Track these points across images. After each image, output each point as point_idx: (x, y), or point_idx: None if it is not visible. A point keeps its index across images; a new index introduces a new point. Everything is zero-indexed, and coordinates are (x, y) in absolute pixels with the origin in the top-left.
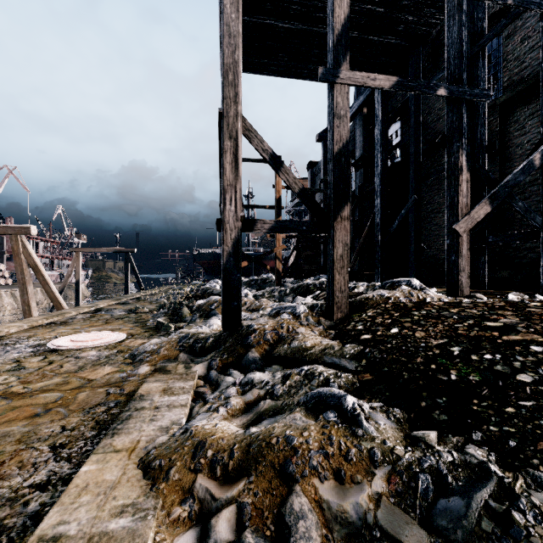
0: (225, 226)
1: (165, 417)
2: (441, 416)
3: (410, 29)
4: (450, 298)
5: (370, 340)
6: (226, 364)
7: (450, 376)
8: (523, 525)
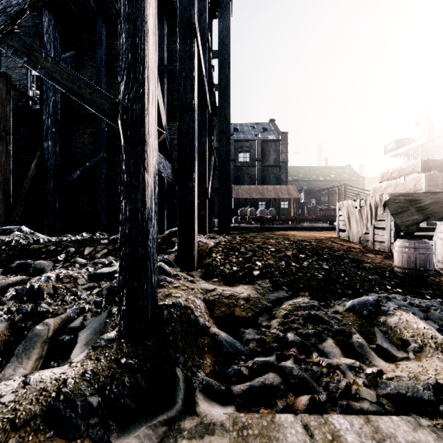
0: (149, 139)
1: (412, 438)
2: (349, 291)
3: (105, 0)
4: (214, 239)
5: (264, 273)
6: (212, 372)
7: (319, 275)
8: (413, 303)
